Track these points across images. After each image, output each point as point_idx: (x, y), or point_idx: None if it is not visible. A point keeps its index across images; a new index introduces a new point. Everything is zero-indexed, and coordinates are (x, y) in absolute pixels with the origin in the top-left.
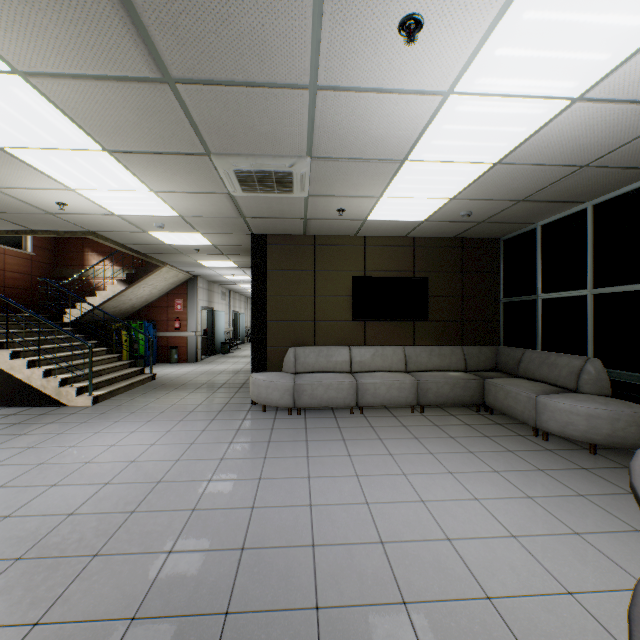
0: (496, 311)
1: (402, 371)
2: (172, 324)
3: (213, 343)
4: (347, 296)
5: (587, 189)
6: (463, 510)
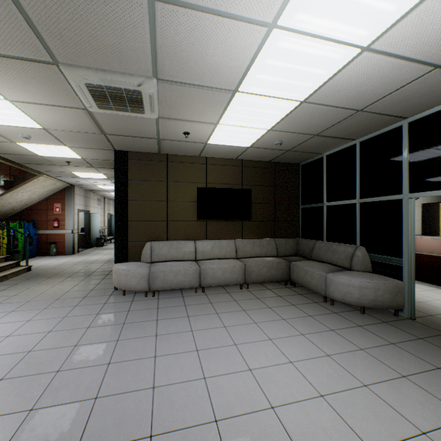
0: (297, 214)
1: (234, 258)
2: (51, 224)
3: (89, 238)
4: (193, 202)
5: (358, 129)
6: (282, 374)
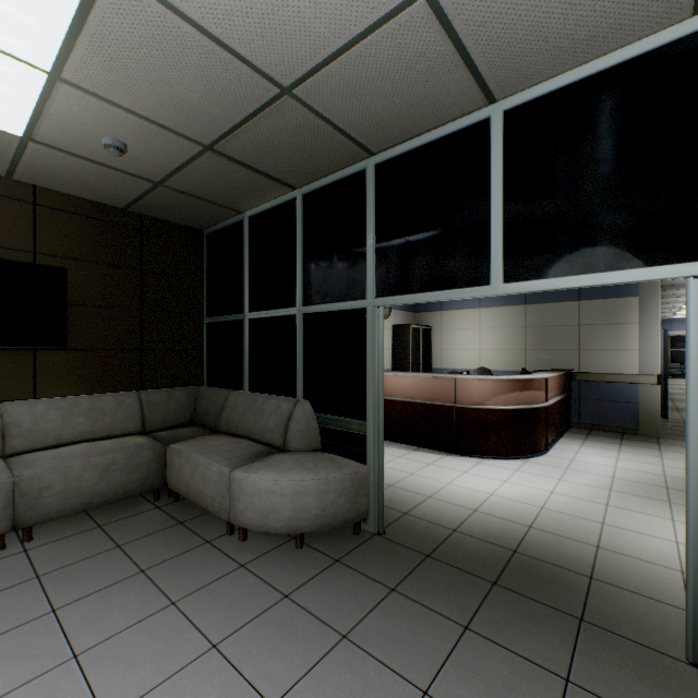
0: (198, 335)
1: None
2: None
3: None
4: None
5: (295, 158)
6: None
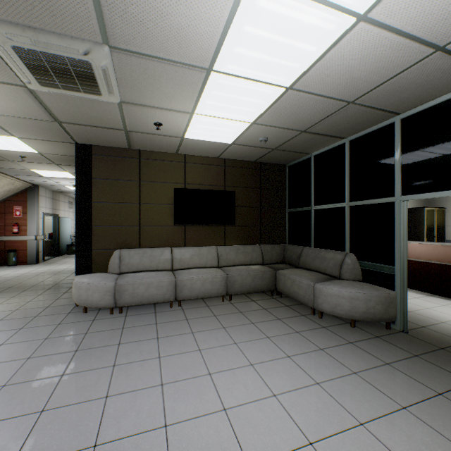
0: (284, 218)
1: (215, 267)
2: (10, 229)
3: (58, 245)
4: (170, 204)
5: (348, 126)
6: (263, 414)
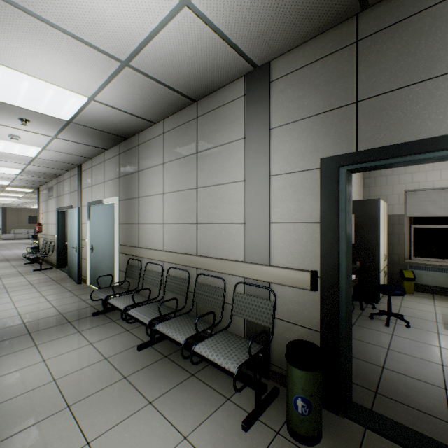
0: None
1: None
2: None
3: None
4: (27, 219)
5: None
6: None
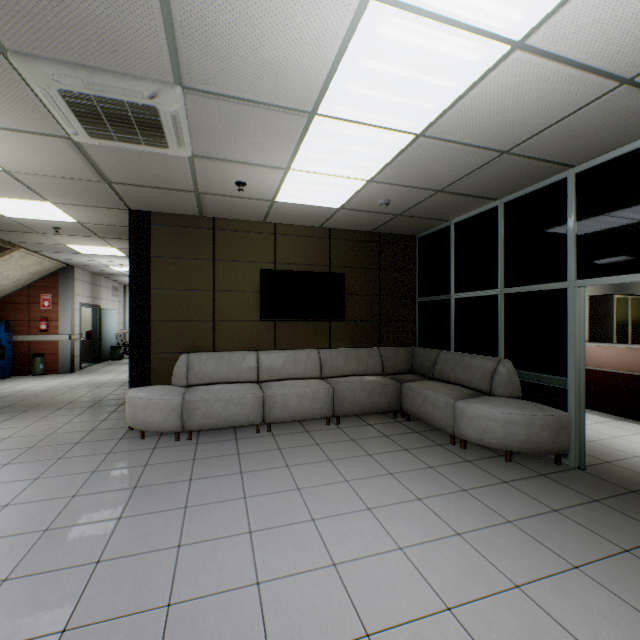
0: (412, 311)
1: (317, 377)
2: (36, 325)
3: (100, 348)
4: (254, 292)
5: (502, 183)
6: (385, 572)
